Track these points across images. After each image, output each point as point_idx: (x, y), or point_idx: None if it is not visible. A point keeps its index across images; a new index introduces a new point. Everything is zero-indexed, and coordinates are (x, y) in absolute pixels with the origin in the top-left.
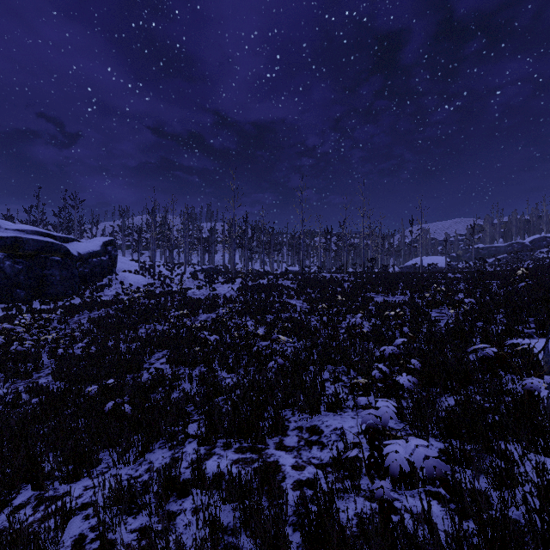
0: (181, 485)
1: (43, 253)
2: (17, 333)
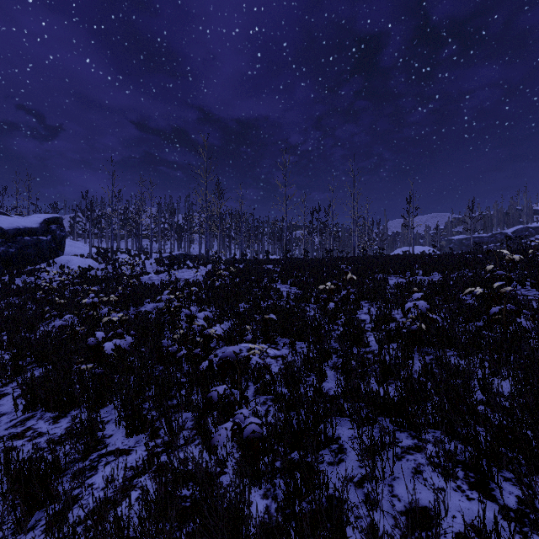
0: None
1: None
2: None
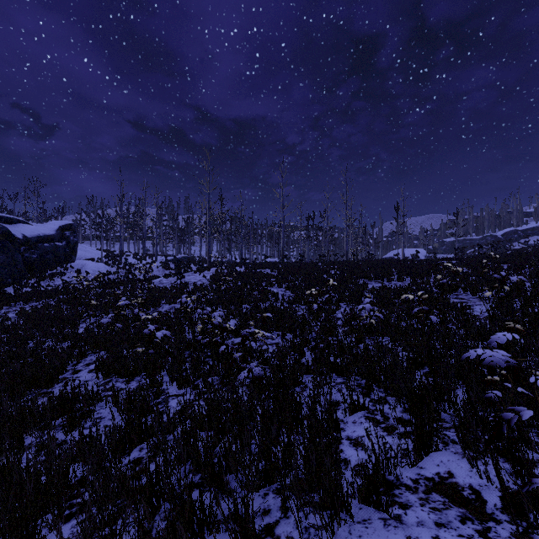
0: None
1: None
2: None
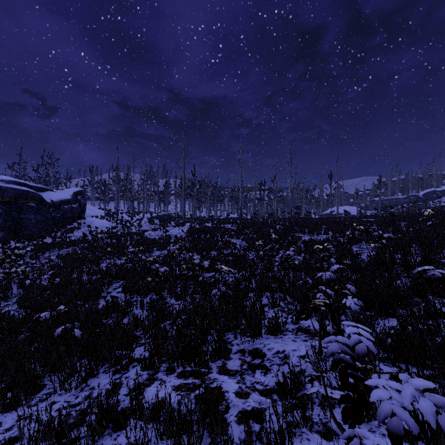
0: (118, 415)
1: (20, 199)
2: None
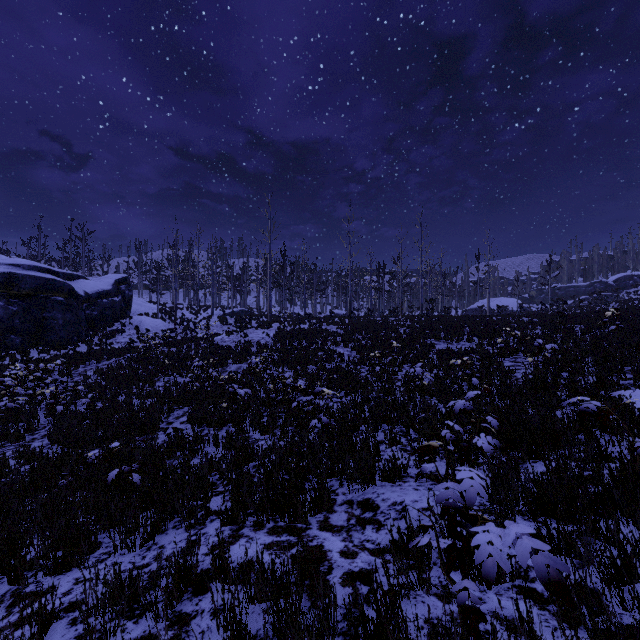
0: (199, 577)
1: (43, 292)
2: (7, 386)
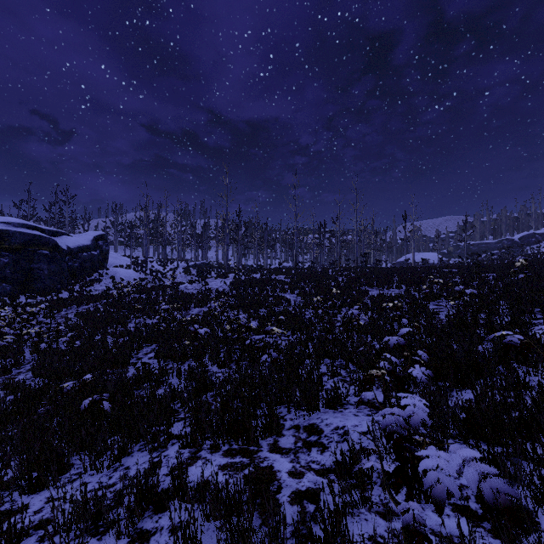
0: (159, 496)
1: (30, 246)
2: None
